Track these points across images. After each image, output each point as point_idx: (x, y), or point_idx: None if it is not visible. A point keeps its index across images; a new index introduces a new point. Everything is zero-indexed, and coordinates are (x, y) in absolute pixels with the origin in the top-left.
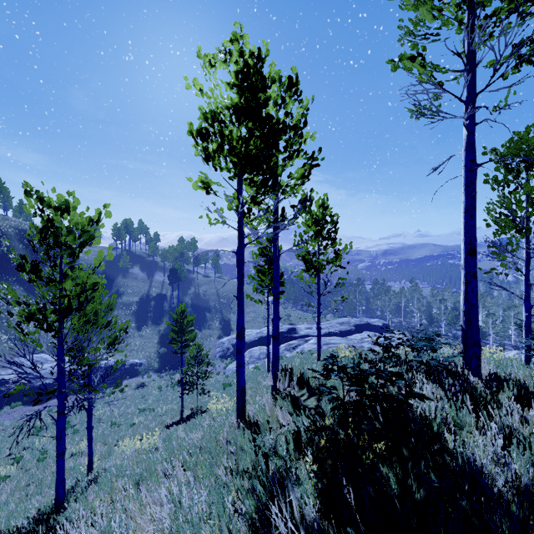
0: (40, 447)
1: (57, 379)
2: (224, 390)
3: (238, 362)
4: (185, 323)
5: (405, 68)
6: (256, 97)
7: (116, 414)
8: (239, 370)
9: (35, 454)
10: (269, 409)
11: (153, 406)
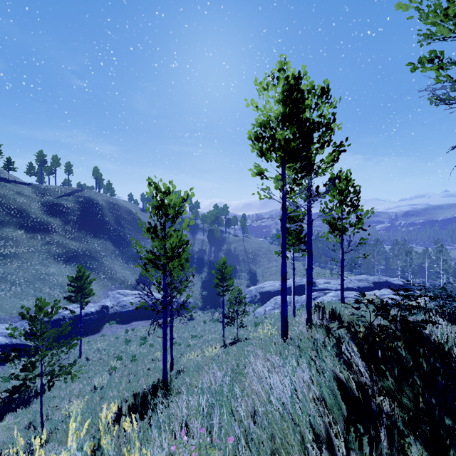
0: (130, 352)
1: (163, 300)
2: (255, 327)
3: (282, 298)
4: (226, 272)
5: (423, 68)
6: (298, 108)
7: (176, 337)
8: (283, 304)
9: (128, 356)
10: (305, 335)
11: (201, 334)
